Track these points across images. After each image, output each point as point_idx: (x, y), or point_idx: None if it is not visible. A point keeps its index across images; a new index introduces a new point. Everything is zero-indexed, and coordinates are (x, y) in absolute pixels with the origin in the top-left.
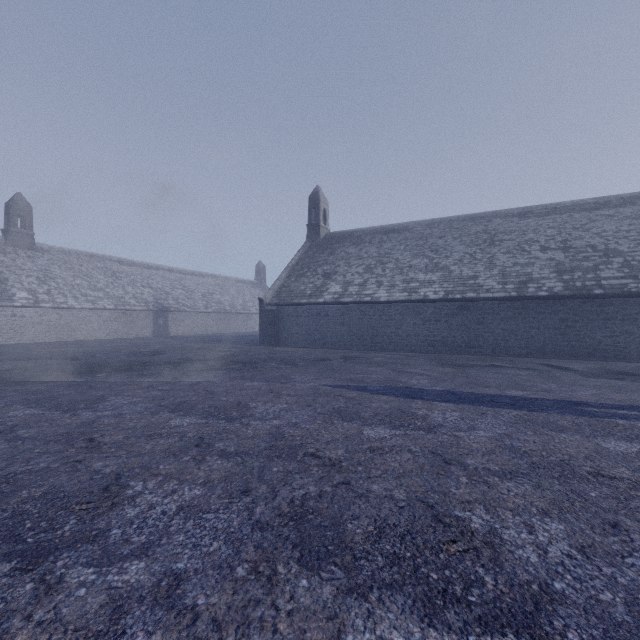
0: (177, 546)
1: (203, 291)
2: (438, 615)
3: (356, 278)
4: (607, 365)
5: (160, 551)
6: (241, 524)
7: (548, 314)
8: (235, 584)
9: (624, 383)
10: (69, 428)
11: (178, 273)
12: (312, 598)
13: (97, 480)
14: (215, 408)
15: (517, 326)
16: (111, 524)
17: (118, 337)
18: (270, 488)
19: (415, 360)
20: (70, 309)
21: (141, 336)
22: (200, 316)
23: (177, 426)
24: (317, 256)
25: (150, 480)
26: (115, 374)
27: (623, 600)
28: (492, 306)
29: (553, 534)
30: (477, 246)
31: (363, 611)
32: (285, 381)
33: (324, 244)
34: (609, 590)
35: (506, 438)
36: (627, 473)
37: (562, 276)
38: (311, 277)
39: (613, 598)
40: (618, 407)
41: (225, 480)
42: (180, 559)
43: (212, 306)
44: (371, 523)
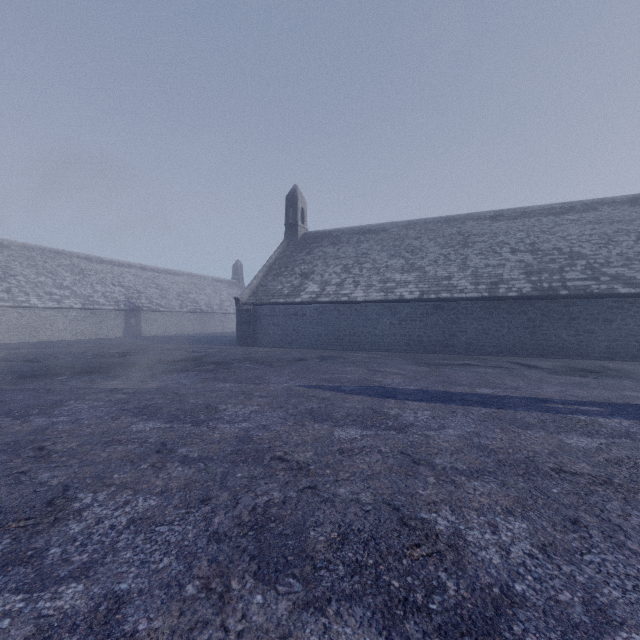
0: (123, 564)
1: (178, 290)
2: (397, 627)
3: (334, 278)
4: (571, 363)
5: (103, 571)
6: (196, 536)
7: (517, 314)
8: (183, 604)
9: (586, 380)
10: (17, 436)
11: (151, 271)
12: (266, 615)
13: (41, 493)
14: (182, 411)
15: (489, 326)
16: (50, 542)
17: (86, 338)
18: (232, 495)
19: (391, 359)
20: (32, 308)
21: (111, 337)
22: (175, 316)
23: (139, 431)
24: (295, 255)
25: (101, 491)
26: (77, 377)
27: (581, 599)
28: (465, 306)
29: (516, 533)
30: (451, 247)
31: (319, 627)
32: (258, 382)
33: (302, 243)
34: (568, 589)
35: (475, 436)
36: (587, 468)
37: (530, 277)
38: (288, 276)
39: (572, 598)
40: (580, 403)
41: (184, 488)
42: (124, 579)
43: (187, 306)
44: (335, 529)
